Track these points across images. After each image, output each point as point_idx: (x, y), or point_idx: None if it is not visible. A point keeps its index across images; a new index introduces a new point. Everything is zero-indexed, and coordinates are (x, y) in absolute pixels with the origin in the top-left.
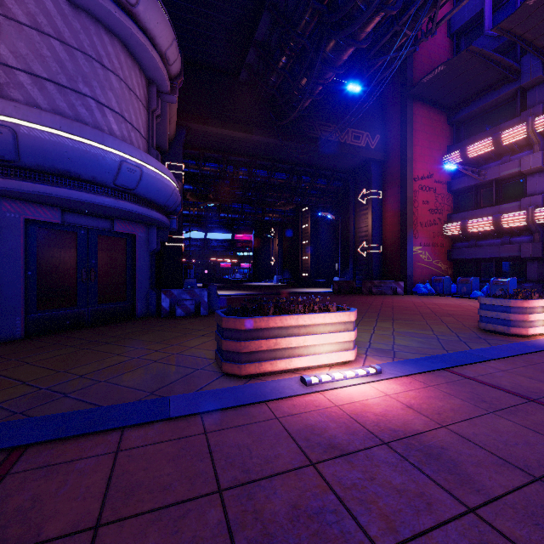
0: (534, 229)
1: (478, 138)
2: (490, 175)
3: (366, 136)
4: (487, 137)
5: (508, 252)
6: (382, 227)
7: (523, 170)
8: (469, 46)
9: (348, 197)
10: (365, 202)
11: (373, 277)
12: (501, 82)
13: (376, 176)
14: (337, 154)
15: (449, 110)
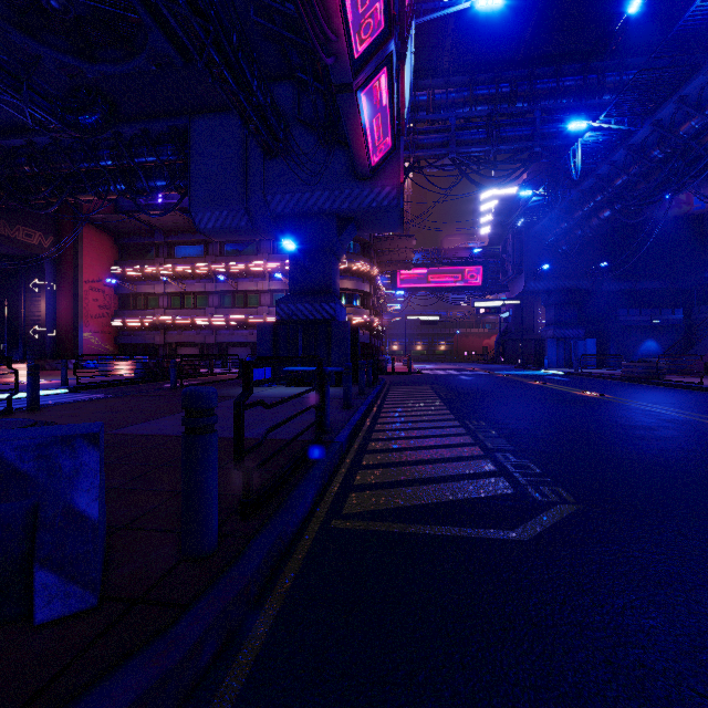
0: (161, 328)
1: (134, 263)
2: (141, 290)
3: (40, 236)
4: (139, 264)
5: (150, 340)
6: (56, 314)
7: (156, 292)
8: (119, 214)
9: (16, 279)
10: (39, 290)
11: (47, 357)
12: (146, 235)
13: (51, 270)
14: (6, 246)
15: (115, 235)
